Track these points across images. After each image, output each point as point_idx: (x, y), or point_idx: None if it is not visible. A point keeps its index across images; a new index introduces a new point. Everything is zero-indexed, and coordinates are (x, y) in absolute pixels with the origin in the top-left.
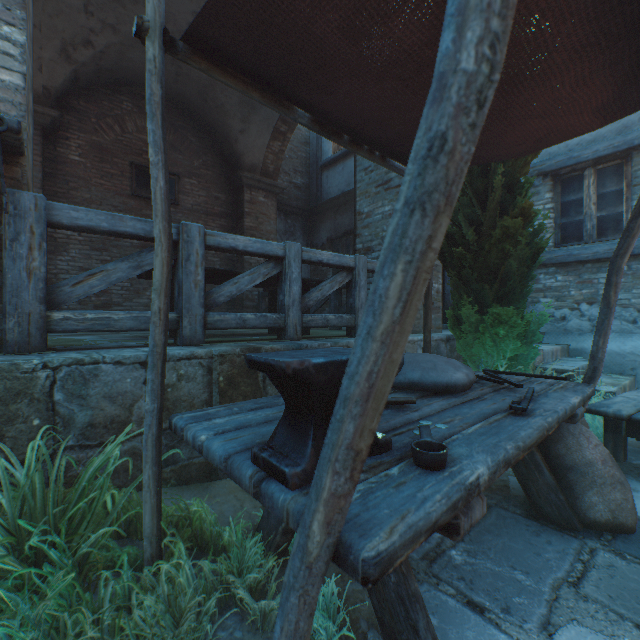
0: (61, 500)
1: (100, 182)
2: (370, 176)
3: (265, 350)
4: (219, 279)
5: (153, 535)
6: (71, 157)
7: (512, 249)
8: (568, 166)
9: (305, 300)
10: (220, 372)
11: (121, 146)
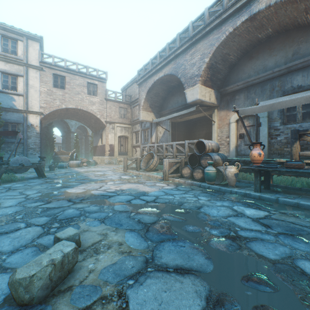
0: None
1: None
2: None
3: None
4: None
5: None
6: None
7: None
8: (6, 122)
9: None
10: None
11: None
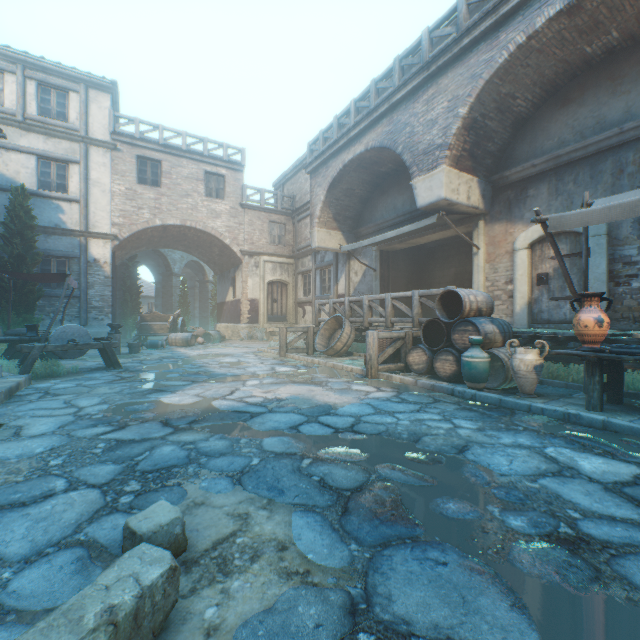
0: None
1: None
2: None
3: None
4: None
5: None
6: None
7: (32, 296)
8: (46, 255)
9: None
10: None
11: None
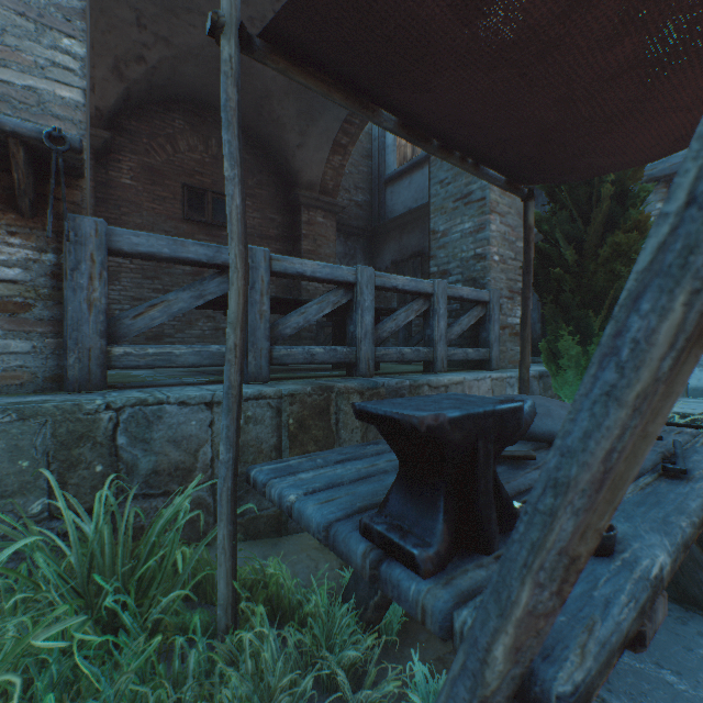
0: (129, 559)
1: (152, 206)
2: (446, 189)
3: (338, 389)
4: (281, 308)
5: (228, 603)
6: (123, 181)
7: (624, 270)
8: None
9: (378, 331)
10: (290, 414)
11: (173, 167)
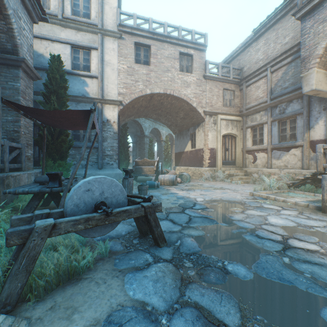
0: None
1: None
2: None
3: None
4: None
5: None
6: None
7: (64, 145)
8: None
9: None
10: None
11: None
